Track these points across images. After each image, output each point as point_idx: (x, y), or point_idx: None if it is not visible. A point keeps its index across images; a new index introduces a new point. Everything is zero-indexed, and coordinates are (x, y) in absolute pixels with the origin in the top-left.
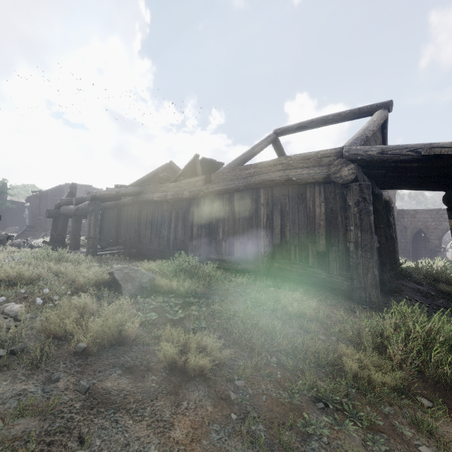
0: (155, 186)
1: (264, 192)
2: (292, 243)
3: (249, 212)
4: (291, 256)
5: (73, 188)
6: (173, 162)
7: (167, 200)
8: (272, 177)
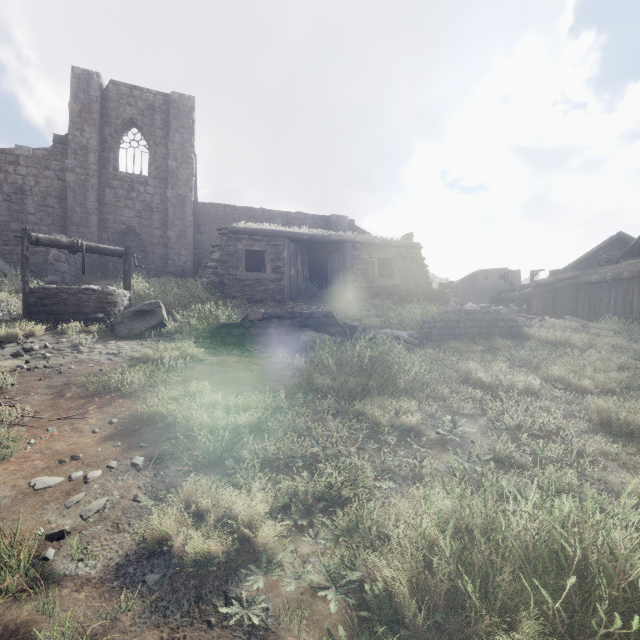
0: (593, 269)
1: None
2: None
3: None
4: None
5: (505, 277)
6: (622, 233)
7: (606, 281)
8: None
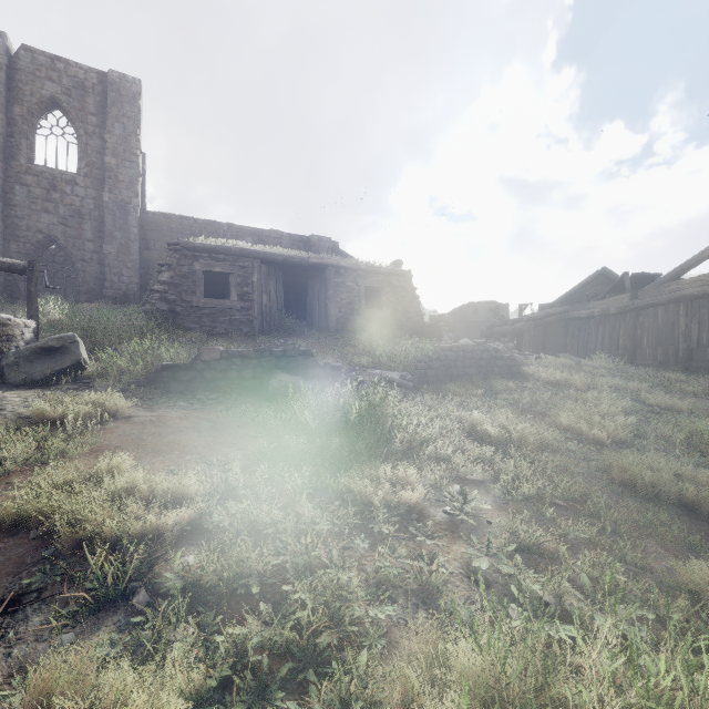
0: (582, 304)
1: (683, 305)
2: (707, 345)
3: (671, 323)
4: (706, 356)
5: (496, 310)
6: (606, 268)
7: (594, 317)
8: (691, 293)
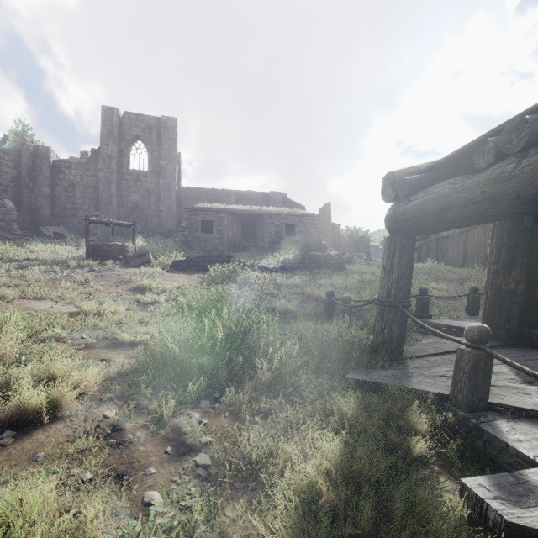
0: None
1: (483, 228)
2: None
3: (480, 239)
4: None
5: None
6: None
7: (450, 236)
8: None
